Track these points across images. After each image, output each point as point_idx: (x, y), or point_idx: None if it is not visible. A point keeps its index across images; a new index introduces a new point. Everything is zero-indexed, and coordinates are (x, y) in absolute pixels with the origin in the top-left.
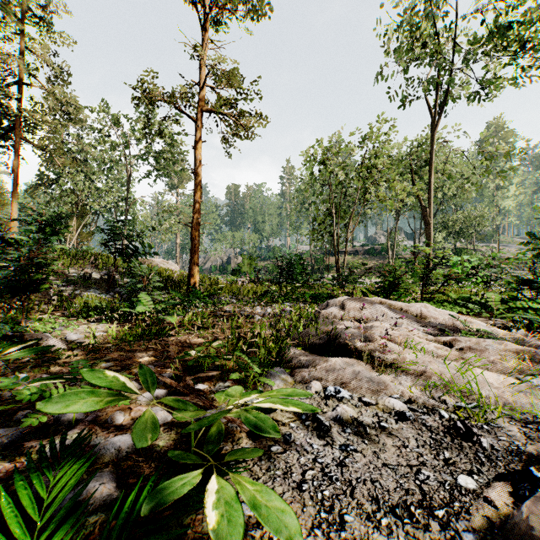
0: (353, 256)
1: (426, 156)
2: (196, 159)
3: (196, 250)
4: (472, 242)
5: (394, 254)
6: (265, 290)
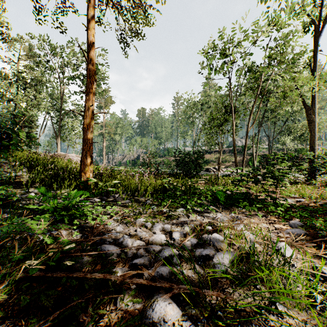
0: (222, 154)
1: (307, 62)
2: (88, 40)
3: (88, 141)
4: (304, 144)
5: (256, 152)
6: (165, 186)
